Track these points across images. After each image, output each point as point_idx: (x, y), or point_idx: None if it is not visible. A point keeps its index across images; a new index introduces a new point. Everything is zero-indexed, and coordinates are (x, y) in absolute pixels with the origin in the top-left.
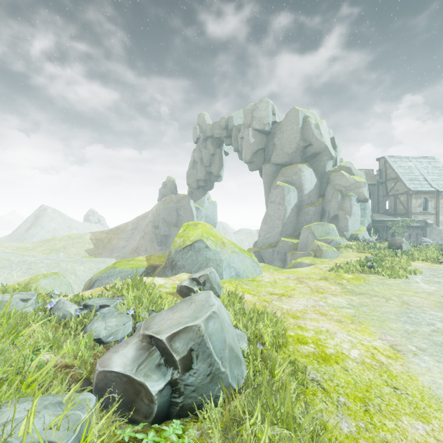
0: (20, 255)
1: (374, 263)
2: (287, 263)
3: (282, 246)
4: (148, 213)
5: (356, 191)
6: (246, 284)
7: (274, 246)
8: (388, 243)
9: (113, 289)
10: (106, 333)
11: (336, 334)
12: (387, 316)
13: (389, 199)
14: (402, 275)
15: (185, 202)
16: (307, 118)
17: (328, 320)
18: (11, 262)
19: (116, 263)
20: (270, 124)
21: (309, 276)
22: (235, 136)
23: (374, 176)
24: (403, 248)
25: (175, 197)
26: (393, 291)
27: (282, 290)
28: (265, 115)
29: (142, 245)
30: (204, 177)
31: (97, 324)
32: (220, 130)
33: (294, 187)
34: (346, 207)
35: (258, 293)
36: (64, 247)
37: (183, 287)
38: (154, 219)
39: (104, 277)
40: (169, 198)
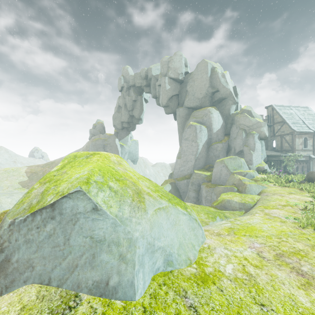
0: None
1: None
2: (201, 193)
3: (195, 178)
4: (80, 150)
5: (257, 130)
6: None
7: (188, 177)
8: (307, 177)
9: None
10: None
11: None
12: None
13: (276, 138)
14: None
15: (111, 140)
16: (215, 68)
17: None
18: None
19: None
20: (183, 74)
21: (290, 246)
22: (153, 84)
23: (264, 121)
24: None
25: (103, 136)
26: None
27: None
28: (179, 66)
29: None
30: (127, 120)
31: None
32: (141, 80)
33: (204, 126)
34: (250, 143)
35: None
36: None
37: None
38: None
39: None
40: (98, 137)
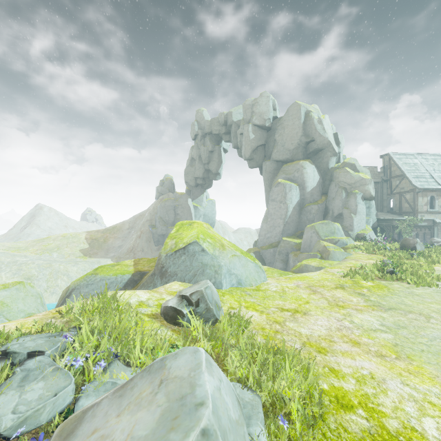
0: (11, 255)
1: (394, 267)
2: (289, 264)
3: (283, 246)
4: (145, 212)
5: (361, 188)
6: (249, 296)
7: (275, 246)
8: (400, 244)
9: (69, 314)
10: (14, 421)
11: (386, 383)
12: (439, 345)
13: (394, 197)
14: (432, 283)
15: (182, 200)
16: (309, 112)
17: (365, 353)
18: (0, 263)
19: (98, 268)
20: (271, 119)
21: (321, 284)
22: (234, 132)
23: (378, 174)
24: (417, 249)
25: (173, 195)
26: (429, 305)
27: (293, 303)
28: (265, 110)
29: (138, 245)
30: (202, 175)
31: (5, 398)
32: (219, 126)
33: (296, 184)
34: (351, 205)
35: (266, 308)
36: (57, 247)
37: (168, 309)
38: (151, 218)
39: (83, 286)
40: (166, 196)
